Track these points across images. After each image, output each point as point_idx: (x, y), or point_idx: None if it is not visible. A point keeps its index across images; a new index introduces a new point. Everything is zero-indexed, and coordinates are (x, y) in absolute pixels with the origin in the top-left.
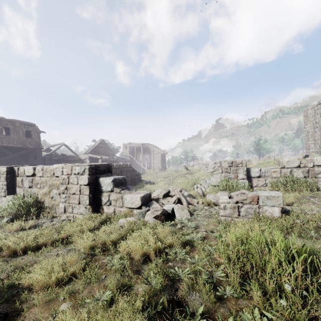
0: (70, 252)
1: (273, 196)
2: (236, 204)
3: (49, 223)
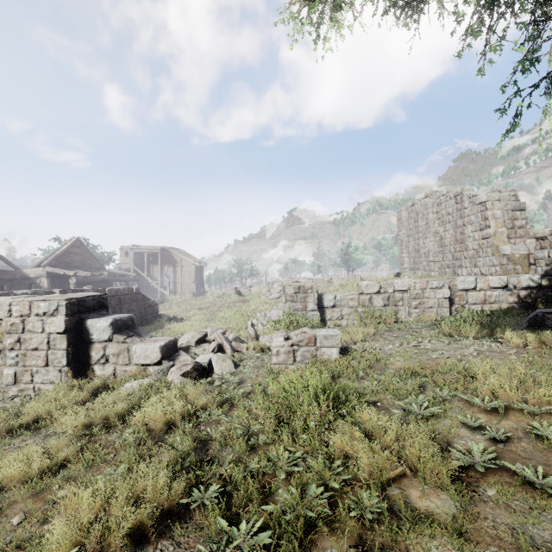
0: (47, 439)
1: (331, 335)
2: (292, 347)
3: None
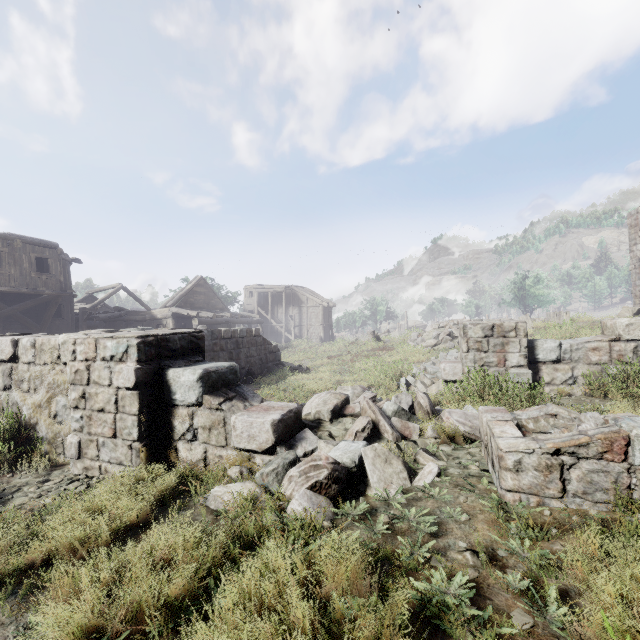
0: None
1: None
2: (556, 458)
3: (33, 489)
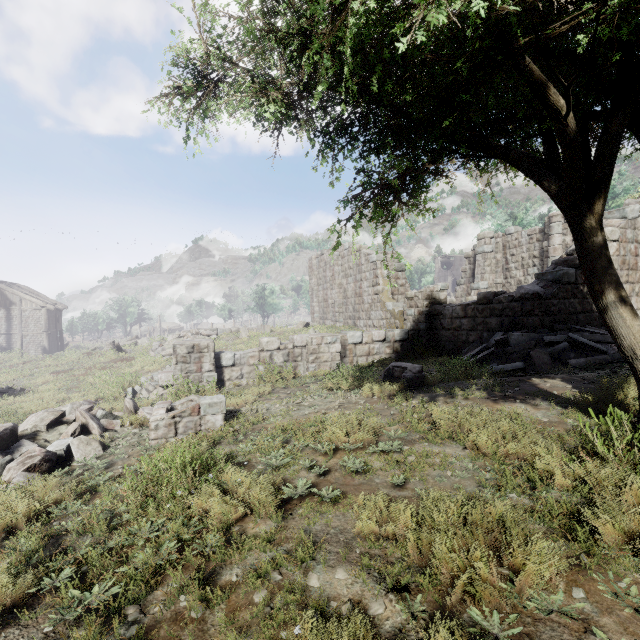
0: None
1: (216, 403)
2: (173, 419)
3: None
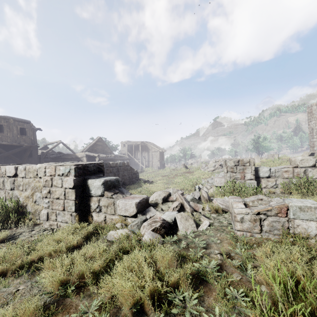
0: (34, 288)
1: (309, 207)
2: (258, 216)
3: (27, 234)
